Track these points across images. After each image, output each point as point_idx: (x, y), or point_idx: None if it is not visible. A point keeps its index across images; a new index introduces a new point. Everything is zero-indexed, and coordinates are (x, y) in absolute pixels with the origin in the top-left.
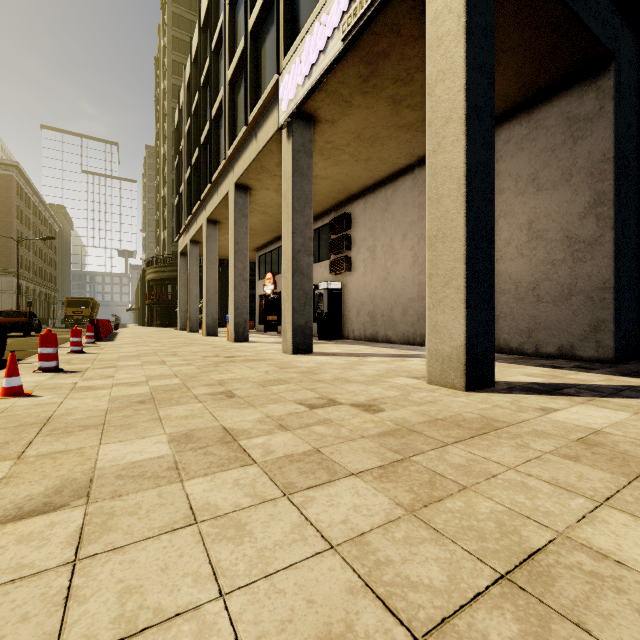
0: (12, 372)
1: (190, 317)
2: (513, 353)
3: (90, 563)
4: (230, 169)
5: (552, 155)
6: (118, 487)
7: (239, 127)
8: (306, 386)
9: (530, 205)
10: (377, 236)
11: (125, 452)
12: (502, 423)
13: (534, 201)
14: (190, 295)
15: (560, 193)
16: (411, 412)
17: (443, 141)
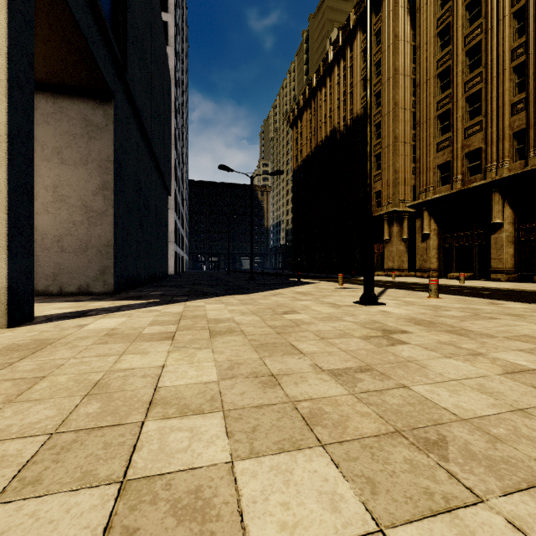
0: None
1: None
2: (40, 295)
3: None
4: None
5: (74, 140)
6: None
7: None
8: None
9: (56, 172)
10: None
11: None
12: (54, 339)
13: (59, 170)
14: None
15: (80, 172)
16: None
17: None
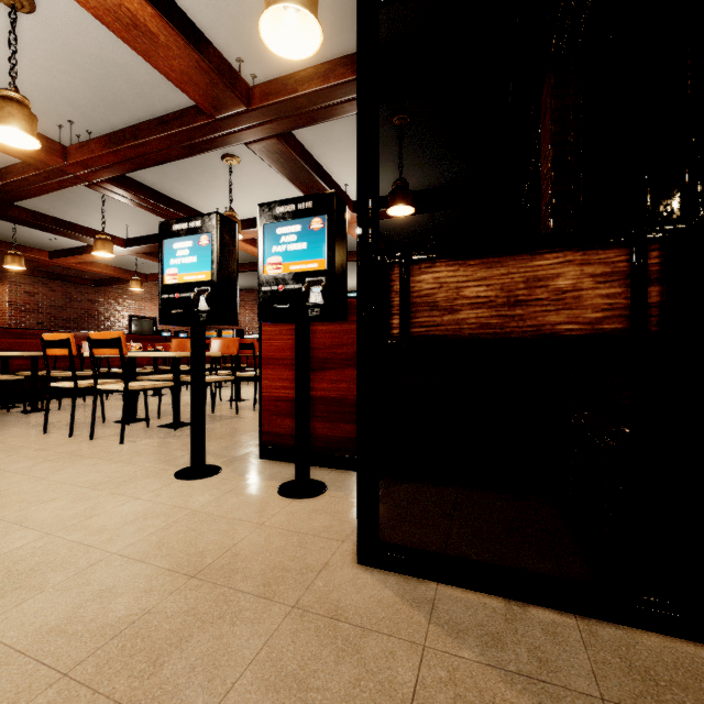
0: None
1: None
2: None
3: None
4: None
5: None
6: None
7: None
8: None
9: None
10: None
11: None
12: None
13: None
14: None
15: None
16: None
17: None
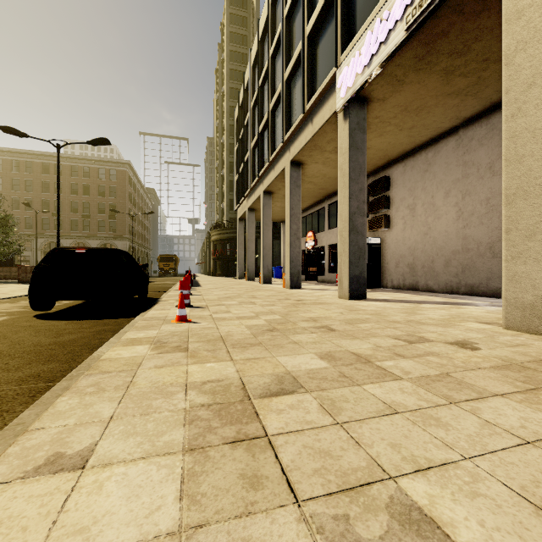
0: (182, 306)
1: (248, 269)
2: None
3: (350, 426)
4: (286, 150)
5: None
6: (317, 384)
7: (294, 115)
8: (387, 325)
9: None
10: (417, 195)
11: (297, 363)
12: None
13: None
14: (248, 251)
15: None
16: (509, 352)
17: (524, 105)
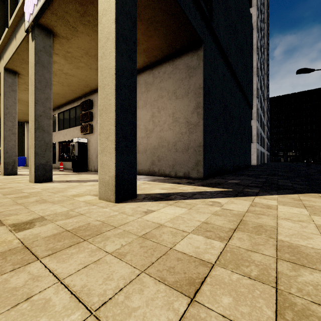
0: None
1: None
2: (167, 176)
3: None
4: (1, 57)
5: (181, 82)
6: None
7: None
8: None
9: (173, 105)
10: None
11: None
12: (109, 227)
13: (175, 103)
14: None
15: (184, 101)
16: (53, 226)
17: (105, 51)
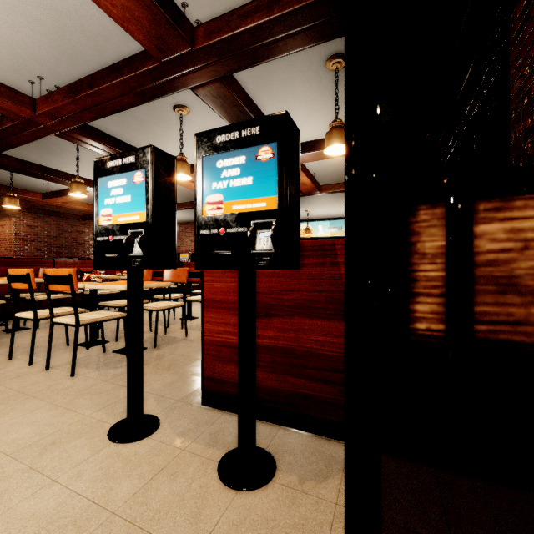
0: None
1: None
2: None
3: None
4: None
5: None
6: None
7: None
8: None
9: None
10: None
11: None
12: None
13: None
14: None
15: None
16: None
17: None
